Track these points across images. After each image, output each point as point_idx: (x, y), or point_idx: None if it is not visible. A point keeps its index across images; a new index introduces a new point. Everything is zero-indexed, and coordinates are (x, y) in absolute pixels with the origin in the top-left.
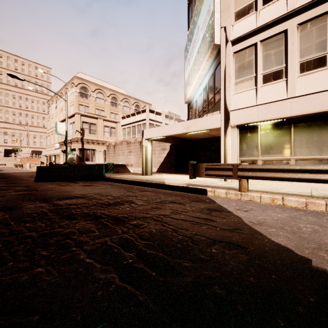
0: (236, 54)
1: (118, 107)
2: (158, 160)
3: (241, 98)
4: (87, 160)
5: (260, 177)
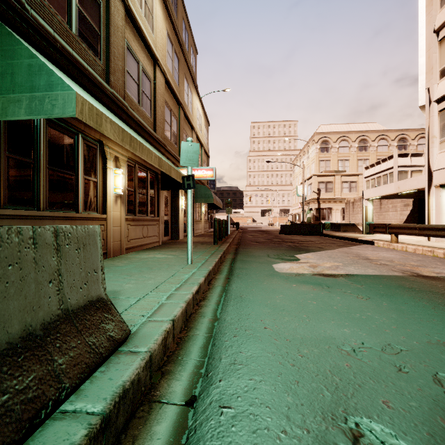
0: (440, 113)
1: (368, 150)
2: (400, 219)
3: (444, 157)
4: (323, 219)
5: (397, 233)
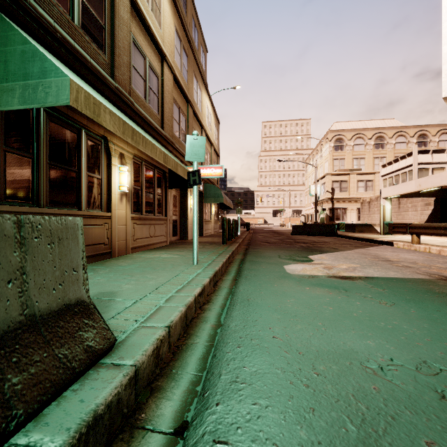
0: None
1: (385, 147)
2: (420, 219)
3: None
4: (337, 220)
5: (419, 233)
